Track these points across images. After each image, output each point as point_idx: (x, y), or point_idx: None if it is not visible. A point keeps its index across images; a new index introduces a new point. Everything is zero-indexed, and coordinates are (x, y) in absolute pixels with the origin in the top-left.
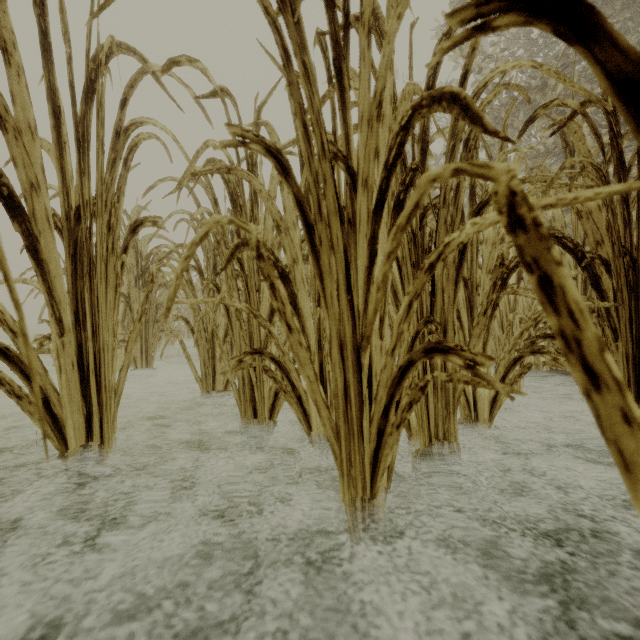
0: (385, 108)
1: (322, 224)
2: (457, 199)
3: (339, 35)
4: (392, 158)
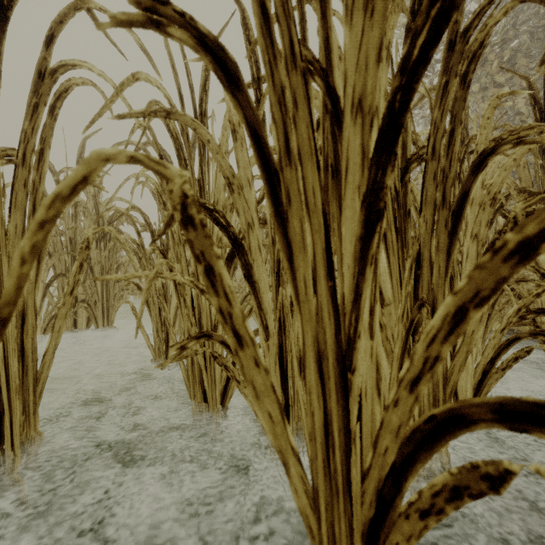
0: None
1: (291, 170)
2: (450, 149)
3: None
4: (418, 49)
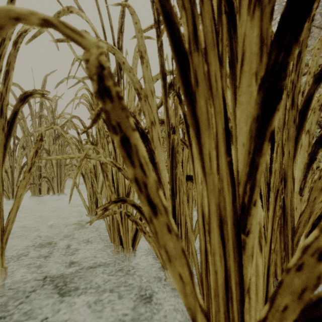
0: None
1: (198, 55)
2: (298, 66)
3: None
4: None
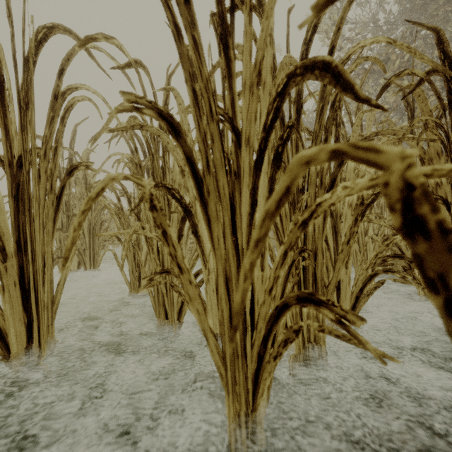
0: (266, 76)
1: (210, 177)
2: None
3: (226, 14)
4: (269, 121)
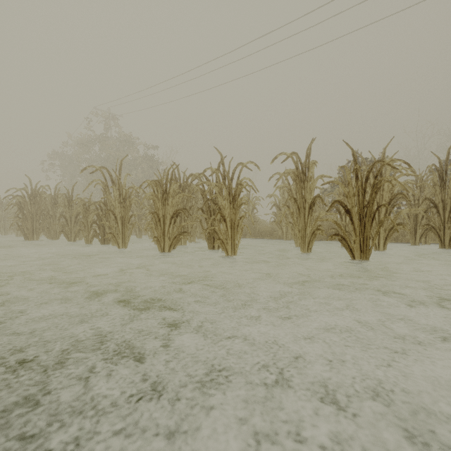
0: None
1: None
2: None
3: None
4: None
